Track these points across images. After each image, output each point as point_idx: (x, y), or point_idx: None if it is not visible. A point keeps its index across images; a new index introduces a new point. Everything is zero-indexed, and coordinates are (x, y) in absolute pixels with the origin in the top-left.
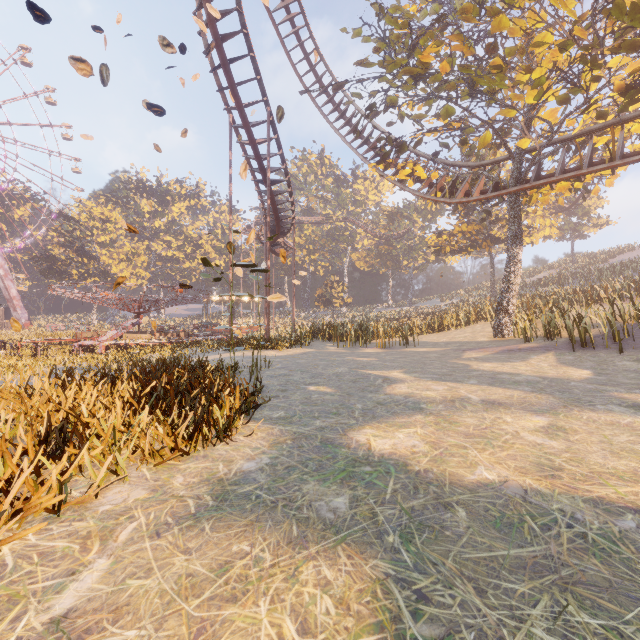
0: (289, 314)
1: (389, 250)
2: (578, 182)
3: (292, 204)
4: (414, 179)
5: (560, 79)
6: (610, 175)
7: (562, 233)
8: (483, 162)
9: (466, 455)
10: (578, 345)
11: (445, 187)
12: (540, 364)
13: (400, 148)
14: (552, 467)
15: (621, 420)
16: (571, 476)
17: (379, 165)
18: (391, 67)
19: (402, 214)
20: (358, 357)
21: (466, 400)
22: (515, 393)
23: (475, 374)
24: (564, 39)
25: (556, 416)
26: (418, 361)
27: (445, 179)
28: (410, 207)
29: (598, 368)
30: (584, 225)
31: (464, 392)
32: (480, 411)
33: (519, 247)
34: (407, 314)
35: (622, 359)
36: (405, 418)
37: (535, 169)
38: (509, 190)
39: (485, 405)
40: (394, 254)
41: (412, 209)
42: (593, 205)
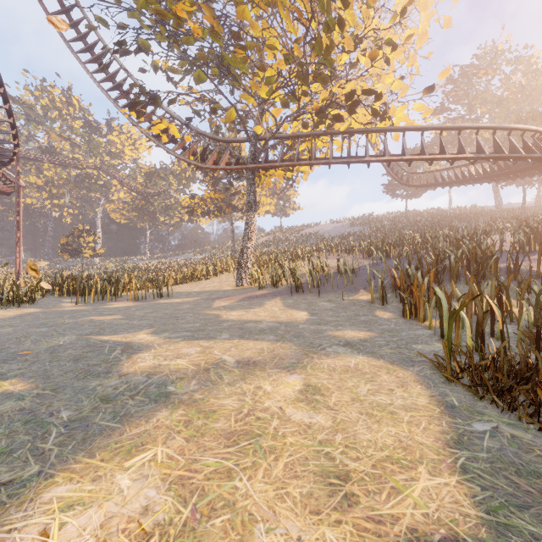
0: (7, 264)
1: (146, 206)
2: (289, 173)
3: (13, 127)
4: (168, 136)
5: (283, 85)
6: (305, 173)
7: (275, 211)
8: (228, 139)
9: (233, 497)
10: (294, 291)
11: (197, 153)
12: (273, 309)
13: (154, 101)
14: (338, 474)
15: (350, 363)
16: (363, 487)
17: (132, 113)
18: (142, 3)
19: (159, 174)
20: (99, 316)
21: (221, 365)
22: (264, 345)
23: (226, 325)
24: (287, 53)
25: (306, 370)
26: (171, 315)
27: (197, 146)
28: (167, 170)
29: (310, 309)
30: (287, 207)
31: (218, 352)
32: (238, 381)
33: (254, 213)
34: (164, 266)
35: (321, 300)
36: (141, 425)
37: (265, 154)
38: (248, 166)
39: (242, 369)
40: (151, 210)
41: (168, 172)
42: (292, 195)
